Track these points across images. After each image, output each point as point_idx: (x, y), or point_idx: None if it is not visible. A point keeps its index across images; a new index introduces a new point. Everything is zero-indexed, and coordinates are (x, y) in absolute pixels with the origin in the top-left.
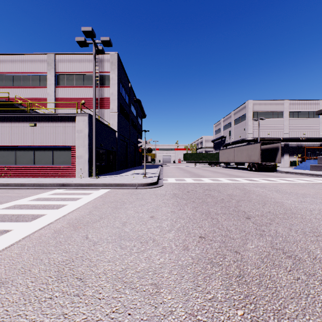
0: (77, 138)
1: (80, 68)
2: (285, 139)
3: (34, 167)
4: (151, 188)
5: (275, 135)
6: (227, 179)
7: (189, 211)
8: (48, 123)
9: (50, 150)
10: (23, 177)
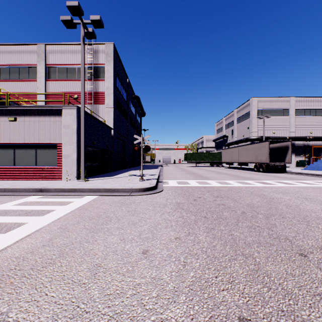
0: (64, 134)
1: (73, 60)
2: (291, 138)
3: (15, 168)
4: (148, 194)
5: (280, 134)
6: (237, 182)
7: (203, 238)
8: (30, 117)
9: (33, 149)
10: (1, 179)
